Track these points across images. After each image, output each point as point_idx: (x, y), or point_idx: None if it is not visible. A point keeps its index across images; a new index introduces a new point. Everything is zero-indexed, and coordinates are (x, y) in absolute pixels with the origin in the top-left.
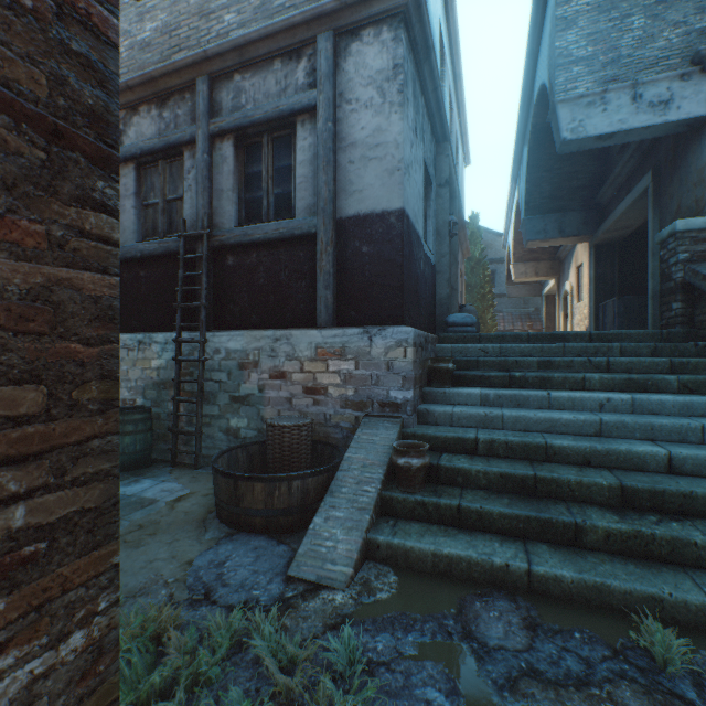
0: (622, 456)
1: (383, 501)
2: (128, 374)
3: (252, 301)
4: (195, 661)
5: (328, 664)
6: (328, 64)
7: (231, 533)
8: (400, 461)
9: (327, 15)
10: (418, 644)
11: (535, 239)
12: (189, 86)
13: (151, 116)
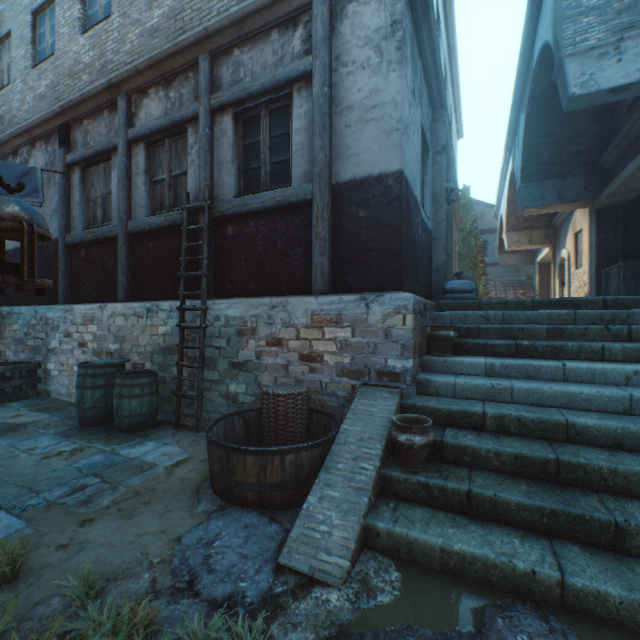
0: None
1: (382, 480)
2: (138, 340)
3: (250, 269)
4: None
5: None
6: (324, 28)
7: (223, 506)
8: (401, 438)
9: None
10: None
11: (532, 206)
12: (192, 65)
13: (159, 97)
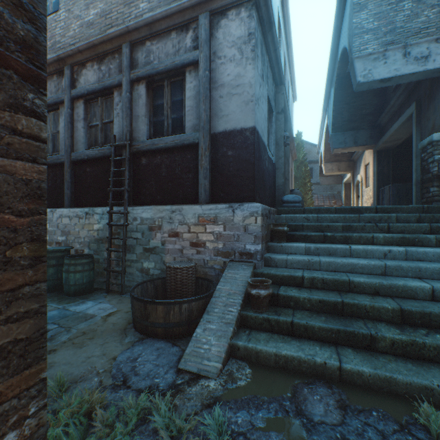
0: (400, 288)
1: (241, 318)
2: (79, 233)
3: (157, 187)
4: (112, 432)
5: (204, 433)
6: (206, 33)
7: (142, 338)
8: (253, 292)
9: (205, 2)
10: (266, 419)
11: (338, 148)
12: (117, 50)
13: (94, 69)
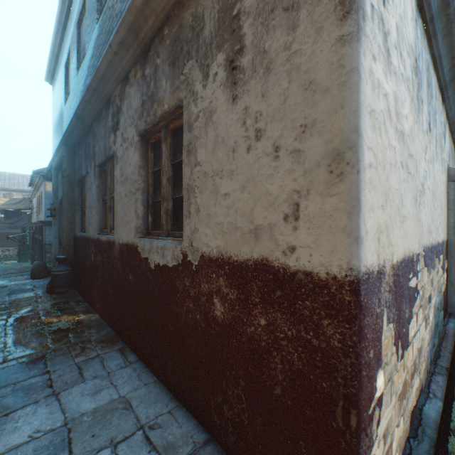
0: None
1: None
2: None
3: None
4: None
5: None
6: None
7: None
8: None
9: None
10: None
11: None
12: None
13: None
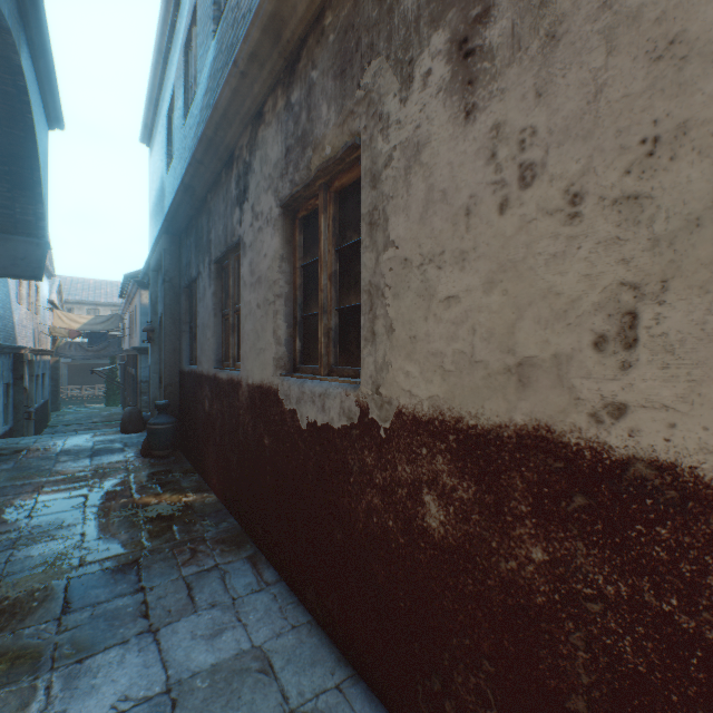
0: None
1: None
2: None
3: None
4: None
5: None
6: None
7: None
8: None
9: None
10: None
11: None
12: None
13: None
